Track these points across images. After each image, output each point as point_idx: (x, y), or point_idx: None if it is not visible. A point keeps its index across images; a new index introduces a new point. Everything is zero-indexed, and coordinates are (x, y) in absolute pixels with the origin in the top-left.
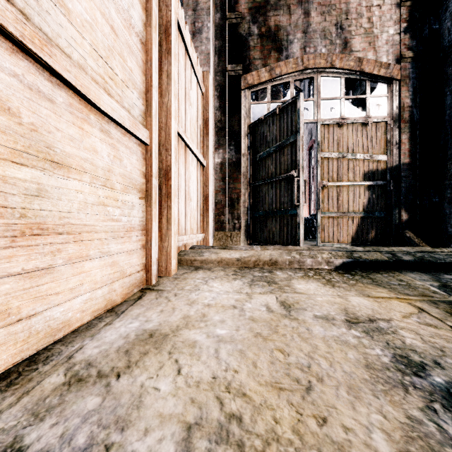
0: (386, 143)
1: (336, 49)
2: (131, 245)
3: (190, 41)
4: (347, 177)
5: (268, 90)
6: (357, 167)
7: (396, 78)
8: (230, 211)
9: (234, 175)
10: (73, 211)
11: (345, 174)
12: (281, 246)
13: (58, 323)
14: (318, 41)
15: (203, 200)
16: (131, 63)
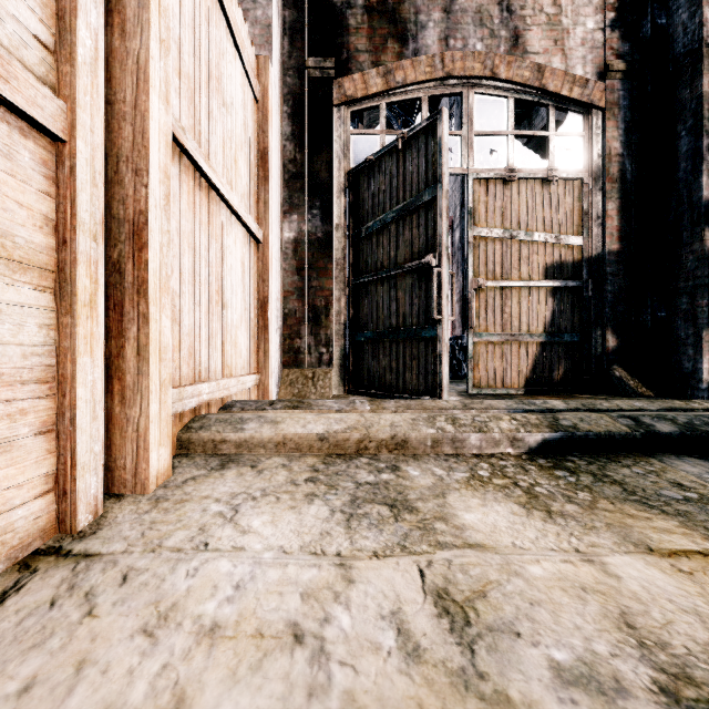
0: (581, 216)
1: (500, 47)
2: None
3: None
4: (518, 273)
5: (382, 111)
6: (535, 255)
7: (598, 105)
8: (312, 331)
9: (319, 263)
10: None
11: (514, 268)
12: (407, 396)
13: None
14: (469, 29)
15: (258, 308)
16: None
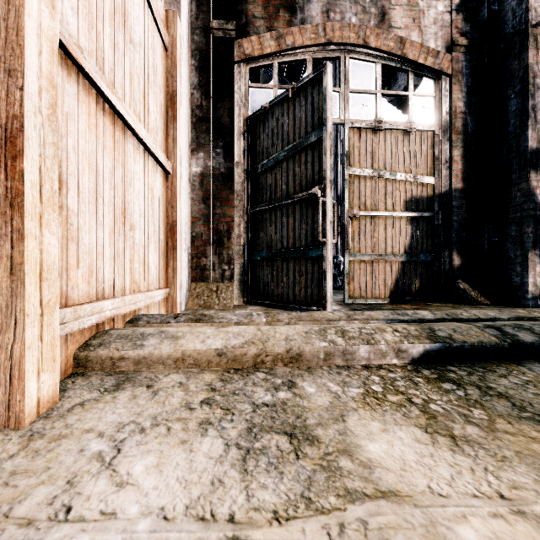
0: (433, 161)
1: (371, 21)
2: None
3: None
4: (385, 205)
5: (275, 69)
6: (397, 191)
7: (447, 72)
8: (216, 251)
9: (222, 194)
10: None
11: (381, 201)
12: (296, 306)
13: None
14: (346, 5)
15: (167, 230)
16: None
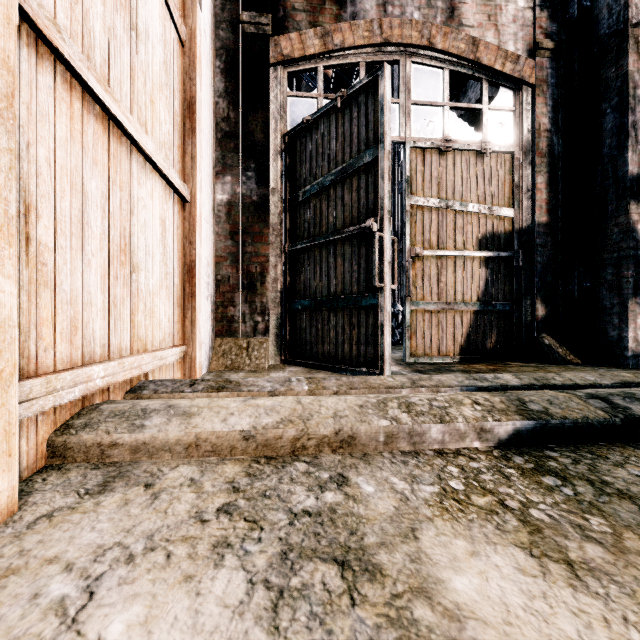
0: (512, 189)
1: (437, 17)
2: None
3: None
4: (454, 243)
5: (320, 74)
6: (469, 225)
7: (528, 82)
8: (247, 298)
9: (254, 228)
10: None
11: (449, 237)
12: (346, 367)
13: None
14: None
15: (184, 273)
16: None
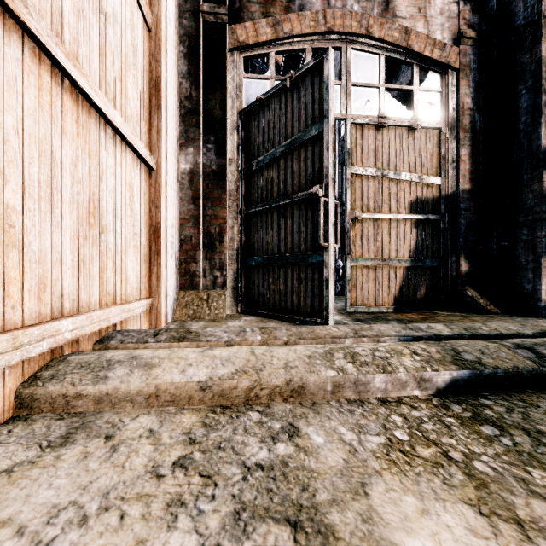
0: (440, 160)
1: (374, 9)
2: None
3: None
4: (388, 207)
5: (272, 59)
6: (402, 192)
7: (454, 66)
8: (207, 255)
9: (213, 194)
10: None
11: (385, 202)
12: (295, 317)
13: None
14: None
15: (151, 233)
16: None
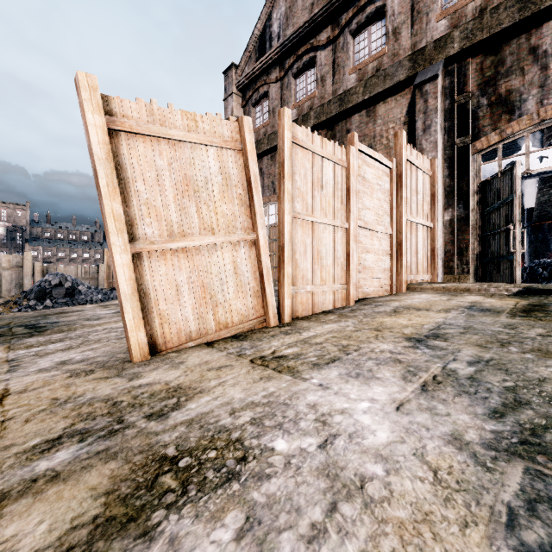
0: None
1: None
2: (384, 276)
3: (417, 155)
4: None
5: (499, 149)
6: None
7: None
8: (459, 258)
9: (462, 228)
10: (370, 264)
11: None
12: None
13: (368, 293)
14: None
15: (431, 251)
16: (385, 205)
